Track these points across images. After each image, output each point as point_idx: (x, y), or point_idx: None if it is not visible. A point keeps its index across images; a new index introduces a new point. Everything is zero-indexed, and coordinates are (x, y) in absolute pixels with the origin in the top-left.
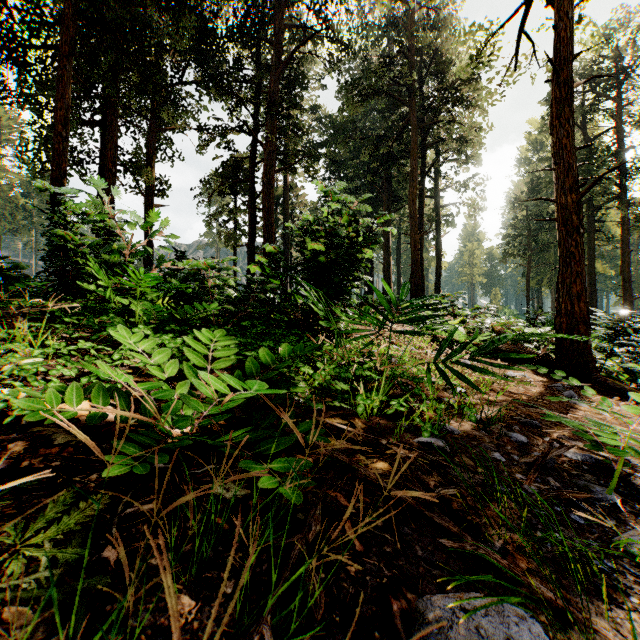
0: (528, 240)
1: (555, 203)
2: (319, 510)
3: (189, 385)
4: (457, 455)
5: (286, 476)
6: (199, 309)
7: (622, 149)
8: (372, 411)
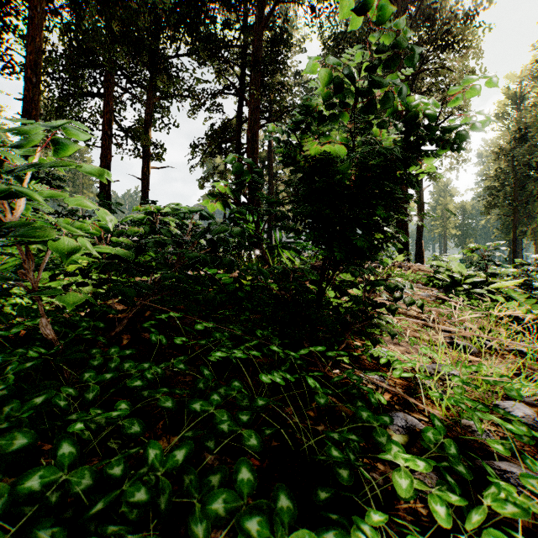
0: (514, 191)
1: None
2: None
3: None
4: None
5: None
6: None
7: None
8: None
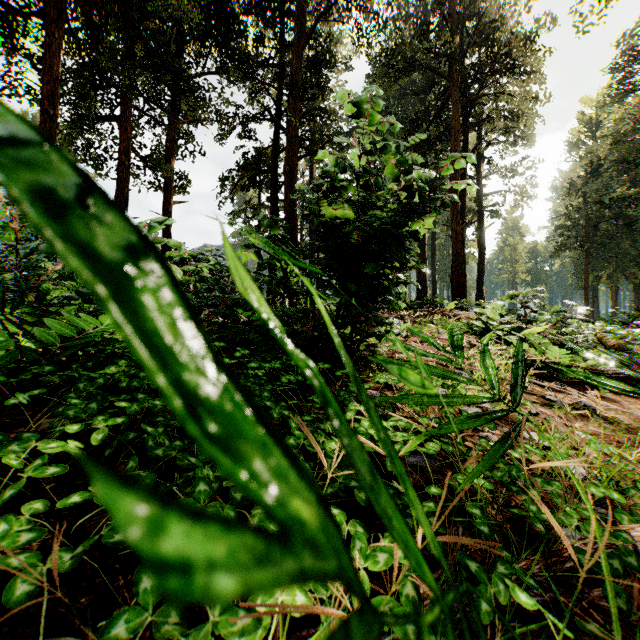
0: (586, 231)
1: None
2: None
3: None
4: None
5: None
6: (83, 326)
7: None
8: None
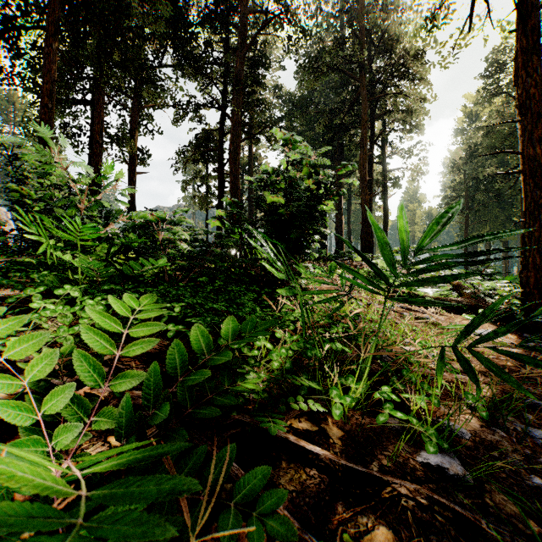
0: (466, 200)
1: (519, 155)
2: None
3: (73, 390)
4: (486, 490)
5: None
6: (146, 265)
7: None
8: None
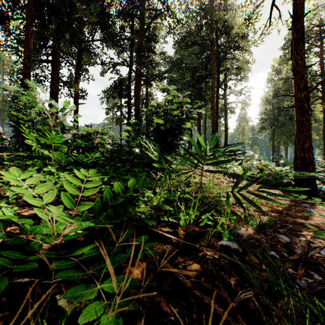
0: (273, 121)
1: (294, 97)
2: (142, 324)
3: (62, 208)
4: (247, 255)
5: (113, 297)
6: (89, 156)
7: (323, 72)
8: (190, 221)
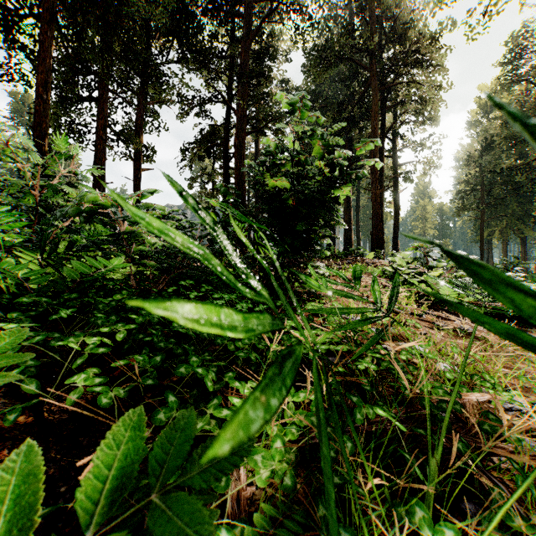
0: (481, 194)
1: None
2: None
3: None
4: None
5: None
6: (97, 266)
7: None
8: None
